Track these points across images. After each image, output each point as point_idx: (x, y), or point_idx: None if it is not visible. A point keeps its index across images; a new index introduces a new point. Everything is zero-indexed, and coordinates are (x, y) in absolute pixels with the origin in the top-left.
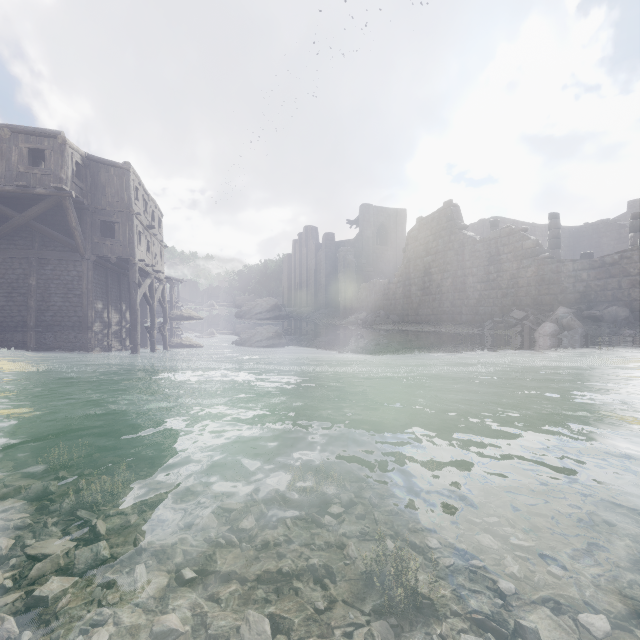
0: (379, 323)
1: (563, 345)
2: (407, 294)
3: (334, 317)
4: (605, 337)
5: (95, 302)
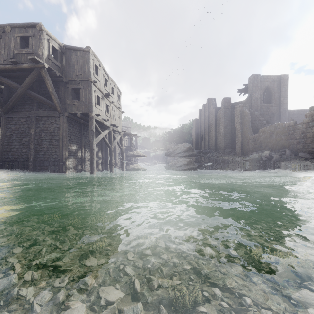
0: (286, 160)
1: None
2: None
3: (231, 155)
4: None
5: (69, 145)
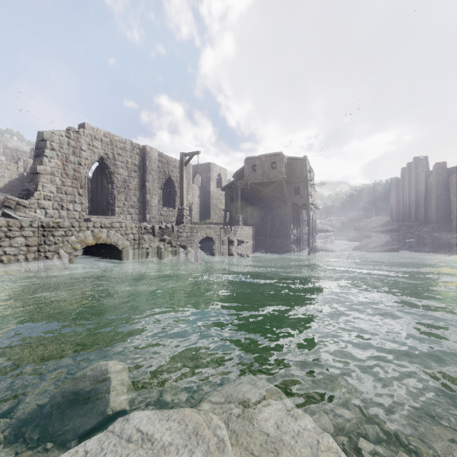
0: None
1: None
2: None
3: (445, 231)
4: None
5: (291, 225)
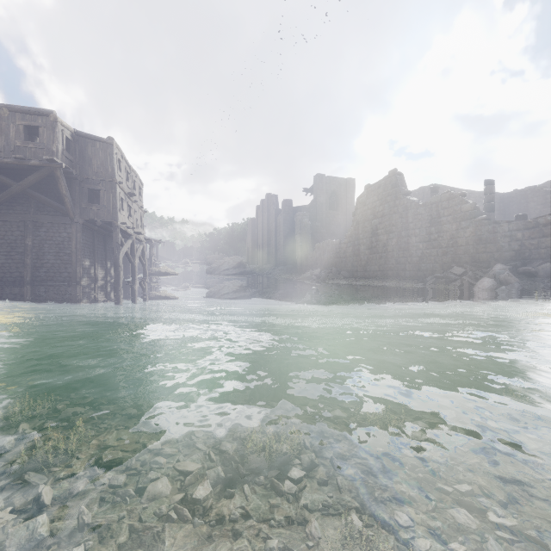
0: (331, 278)
1: (502, 298)
2: (356, 253)
3: (292, 273)
4: (540, 291)
5: (83, 260)
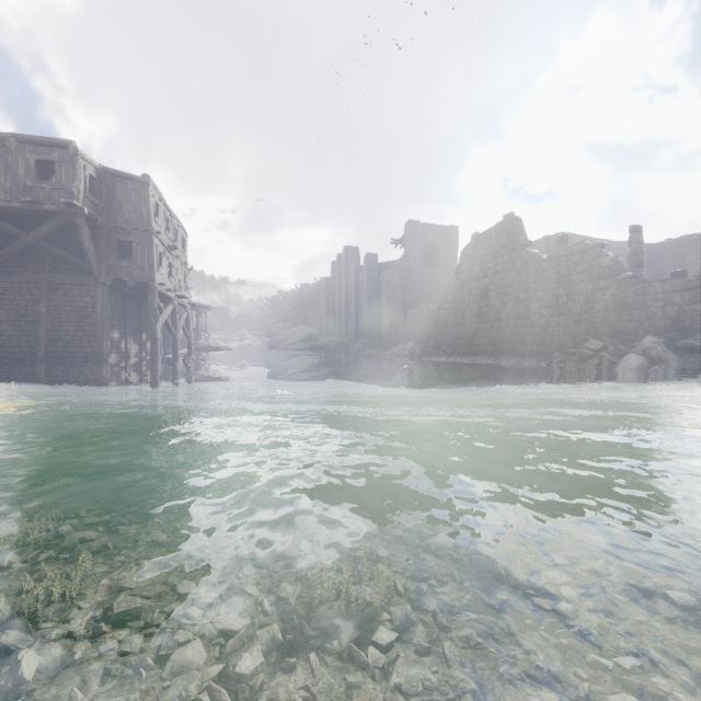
0: (428, 354)
1: (655, 382)
2: (460, 321)
3: (377, 347)
4: None
5: (111, 331)
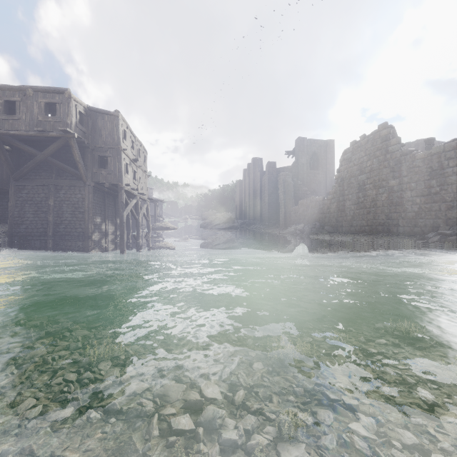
0: (315, 233)
1: None
2: (341, 208)
3: (275, 227)
4: None
5: (94, 217)
